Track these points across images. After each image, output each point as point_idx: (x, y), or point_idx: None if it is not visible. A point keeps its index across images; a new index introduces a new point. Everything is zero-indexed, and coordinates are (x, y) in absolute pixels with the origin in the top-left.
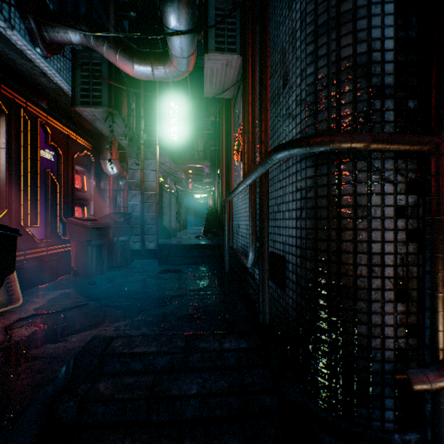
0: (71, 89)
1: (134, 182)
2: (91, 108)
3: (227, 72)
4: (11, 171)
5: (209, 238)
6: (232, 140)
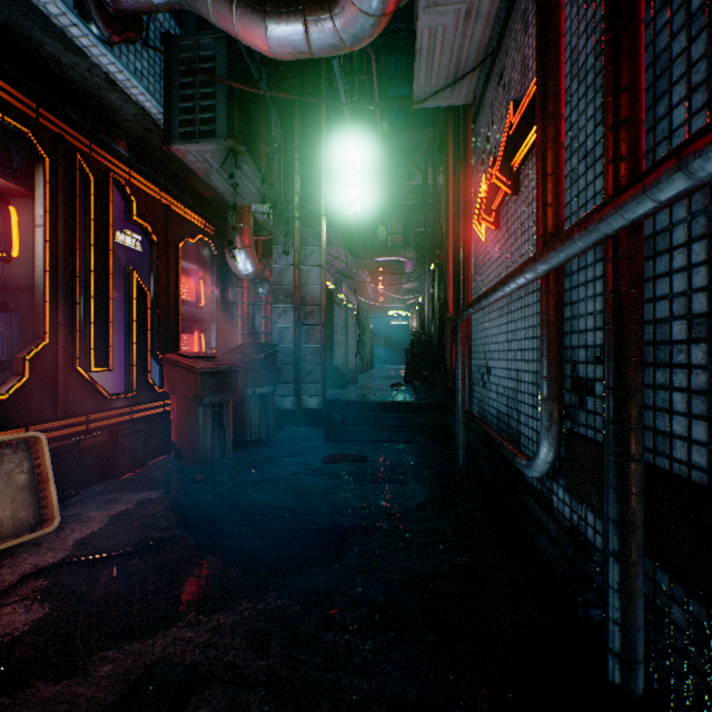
0: (164, 113)
1: (283, 289)
2: (197, 144)
3: (465, 35)
4: (56, 269)
5: (417, 390)
6: (468, 193)
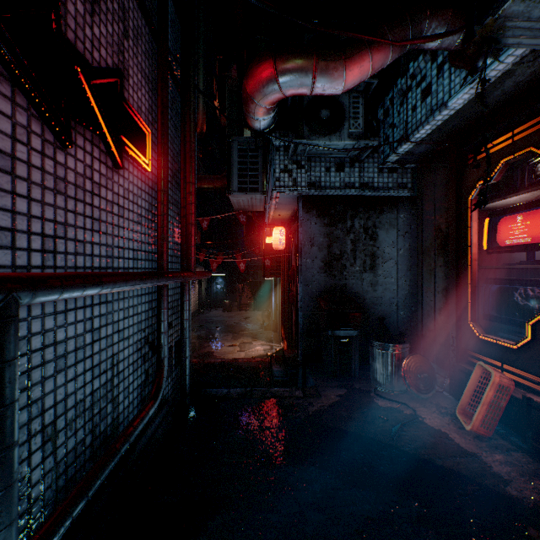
0: None
1: None
2: (521, 47)
3: None
4: None
5: None
6: None
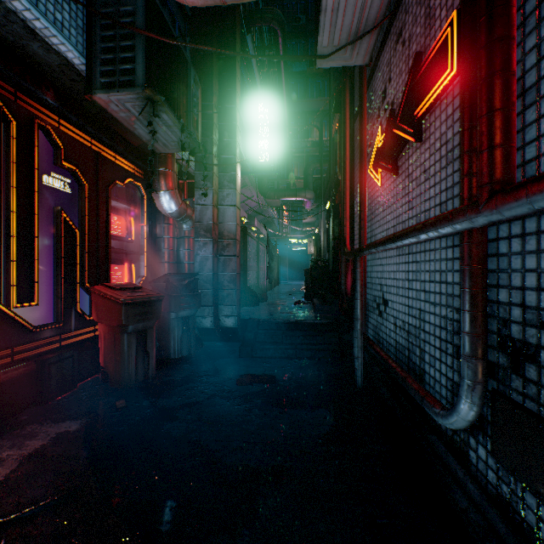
0: (86, 63)
1: (204, 225)
2: (117, 93)
3: None
4: None
5: (316, 308)
6: (364, 144)
